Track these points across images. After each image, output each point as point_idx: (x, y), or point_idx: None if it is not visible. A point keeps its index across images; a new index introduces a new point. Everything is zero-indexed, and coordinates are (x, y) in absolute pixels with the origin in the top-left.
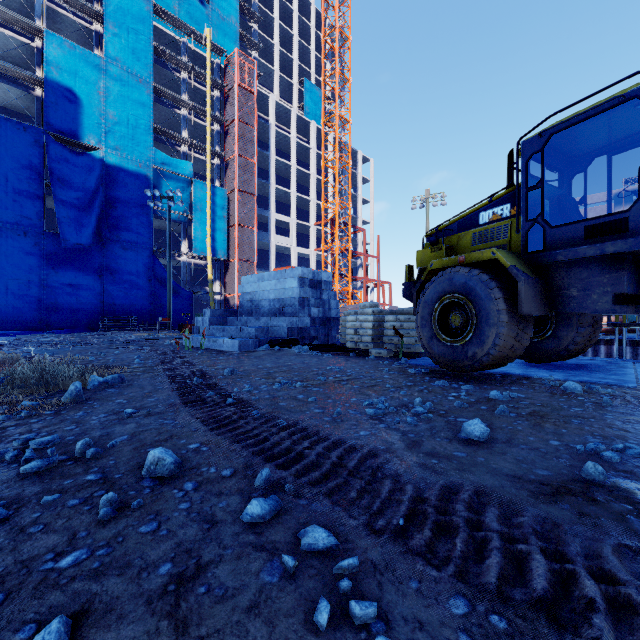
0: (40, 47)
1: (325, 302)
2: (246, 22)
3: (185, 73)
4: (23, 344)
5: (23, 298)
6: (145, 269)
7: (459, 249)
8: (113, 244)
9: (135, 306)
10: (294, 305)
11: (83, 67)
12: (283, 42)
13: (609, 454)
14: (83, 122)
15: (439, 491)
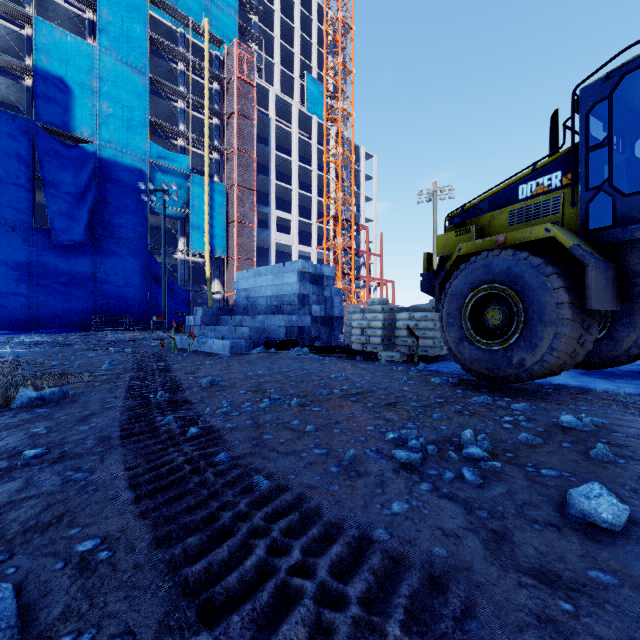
0: (30, 35)
1: (327, 299)
2: (246, 14)
3: (182, 64)
4: None
5: (11, 296)
6: (140, 267)
7: (492, 231)
8: (107, 240)
9: (130, 305)
10: (293, 302)
11: (75, 56)
12: (284, 36)
13: None
14: (75, 113)
15: None
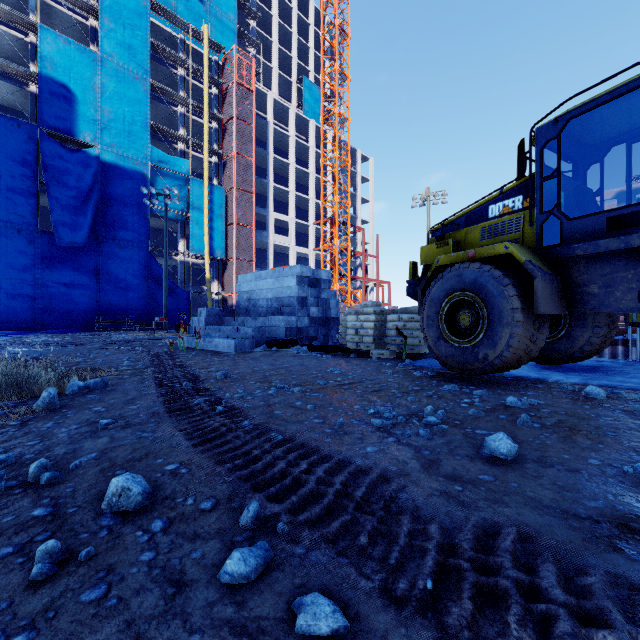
0: (34, 42)
1: (324, 301)
2: (244, 19)
3: (182, 70)
4: (13, 344)
5: (16, 297)
6: (142, 268)
7: (467, 244)
8: (109, 243)
9: (131, 306)
10: (292, 304)
11: (78, 63)
12: (282, 40)
13: None
14: (78, 119)
15: (472, 535)
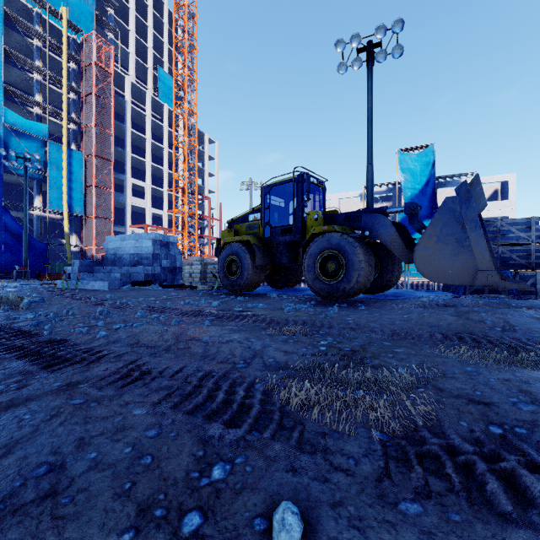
0: None
1: (172, 256)
2: (102, 5)
3: (39, 41)
4: None
5: None
6: None
7: (241, 232)
8: None
9: None
10: (149, 258)
11: None
12: (138, 29)
13: (249, 305)
14: None
15: (191, 310)
